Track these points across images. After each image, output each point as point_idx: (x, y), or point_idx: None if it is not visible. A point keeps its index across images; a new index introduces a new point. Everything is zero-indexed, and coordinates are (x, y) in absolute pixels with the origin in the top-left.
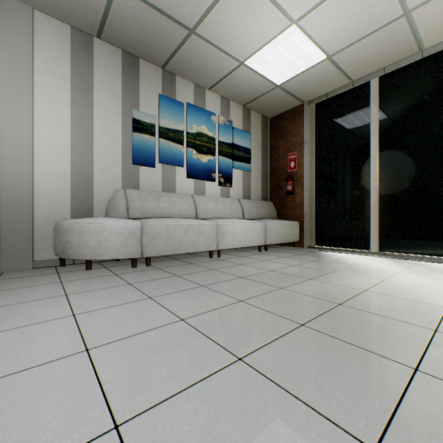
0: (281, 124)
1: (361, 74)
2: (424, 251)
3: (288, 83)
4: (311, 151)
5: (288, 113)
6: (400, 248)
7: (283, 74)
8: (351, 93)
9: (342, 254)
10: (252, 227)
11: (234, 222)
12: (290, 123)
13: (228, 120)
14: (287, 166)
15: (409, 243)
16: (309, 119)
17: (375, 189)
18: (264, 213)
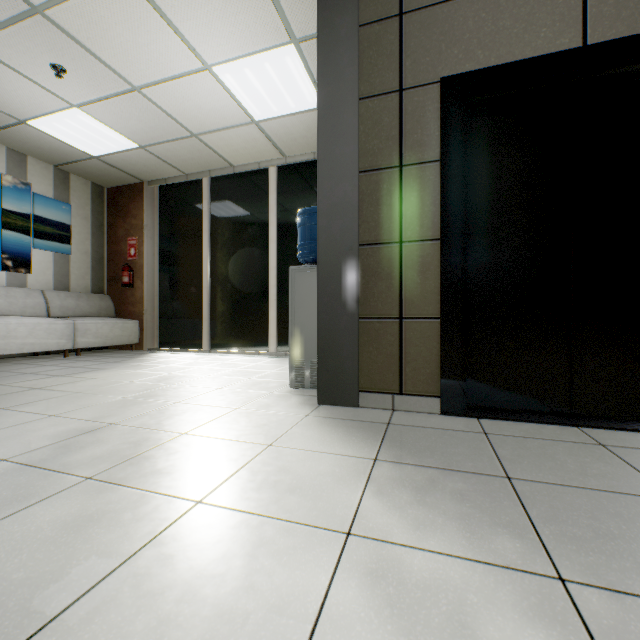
0: (121, 200)
1: (191, 170)
2: (240, 347)
3: (109, 158)
4: (154, 239)
5: (128, 188)
6: (225, 345)
7: (94, 147)
8: (190, 186)
9: (169, 354)
10: (48, 327)
11: (13, 321)
12: (131, 201)
13: (24, 183)
14: (128, 252)
15: (231, 340)
16: (150, 202)
17: (207, 288)
18: (92, 309)
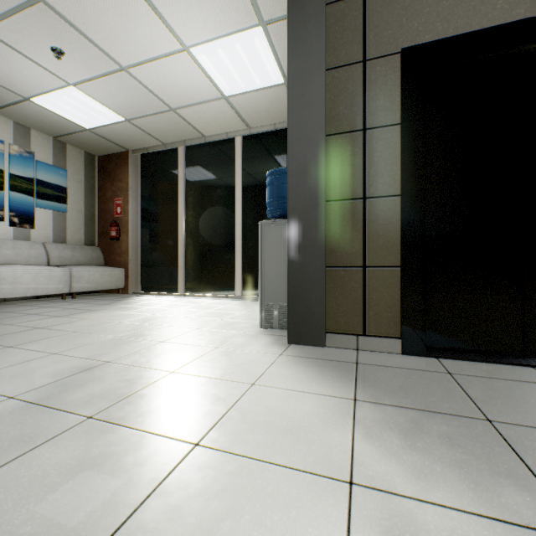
0: (109, 166)
1: (169, 140)
2: (210, 291)
3: (99, 130)
4: (137, 200)
5: (115, 156)
6: (197, 289)
7: (87, 121)
8: (168, 154)
9: (150, 297)
10: (48, 274)
11: (19, 269)
12: (117, 167)
13: (28, 151)
14: (115, 211)
15: (202, 286)
16: (134, 167)
17: (182, 240)
18: (85, 259)
